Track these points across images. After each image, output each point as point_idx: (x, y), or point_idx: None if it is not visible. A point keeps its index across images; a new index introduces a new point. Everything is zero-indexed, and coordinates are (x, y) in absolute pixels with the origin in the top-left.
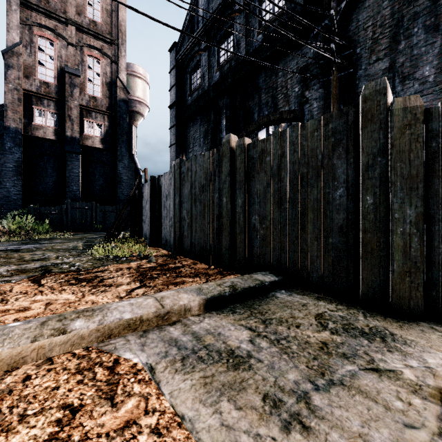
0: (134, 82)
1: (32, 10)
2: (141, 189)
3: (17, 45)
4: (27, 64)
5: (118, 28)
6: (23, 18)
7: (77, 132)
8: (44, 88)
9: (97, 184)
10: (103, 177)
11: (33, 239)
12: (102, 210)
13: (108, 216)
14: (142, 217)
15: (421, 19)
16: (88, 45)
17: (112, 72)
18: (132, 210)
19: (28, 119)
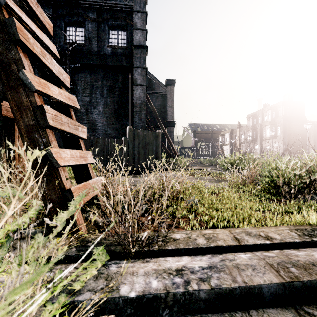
0: None
1: None
2: None
3: None
4: None
5: None
6: None
7: None
8: None
9: None
10: None
11: None
12: None
13: None
14: None
15: (99, 90)
16: None
17: None
18: None
19: None
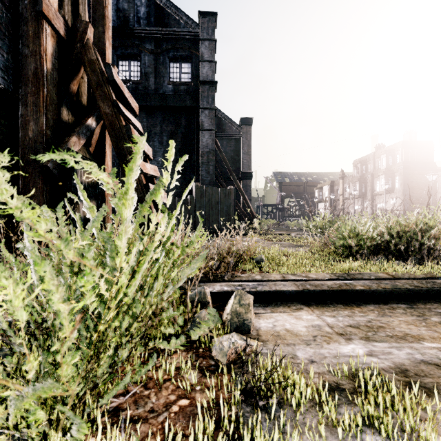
0: None
1: None
2: None
3: None
4: None
5: None
6: None
7: None
8: None
9: None
10: None
11: None
12: None
13: None
14: None
15: (157, 136)
16: None
17: None
18: None
19: None
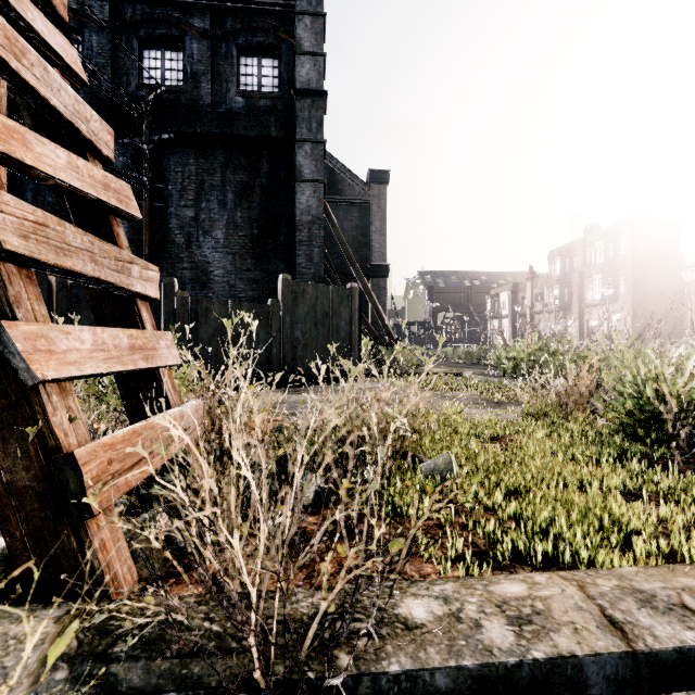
0: None
1: None
2: None
3: None
4: None
5: None
6: None
7: None
8: None
9: None
10: None
11: None
12: None
13: None
14: None
15: (216, 192)
16: None
17: None
18: None
19: None
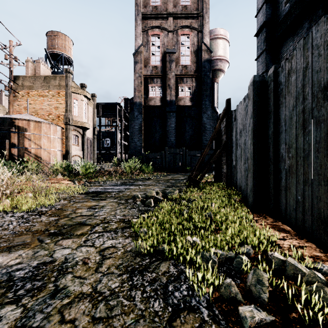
0: (215, 44)
1: (147, 19)
2: (229, 118)
3: (140, 46)
4: (145, 57)
5: (203, 1)
6: (143, 27)
7: (173, 96)
8: (154, 70)
9: (187, 134)
10: (191, 128)
11: (136, 178)
12: (190, 155)
13: (194, 159)
14: (231, 157)
15: None
16: (181, 27)
17: (198, 40)
18: (216, 151)
19: (146, 95)
